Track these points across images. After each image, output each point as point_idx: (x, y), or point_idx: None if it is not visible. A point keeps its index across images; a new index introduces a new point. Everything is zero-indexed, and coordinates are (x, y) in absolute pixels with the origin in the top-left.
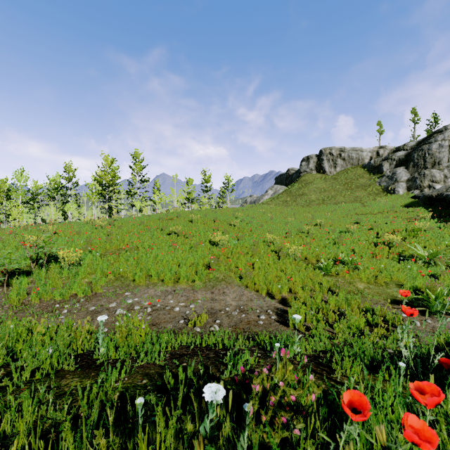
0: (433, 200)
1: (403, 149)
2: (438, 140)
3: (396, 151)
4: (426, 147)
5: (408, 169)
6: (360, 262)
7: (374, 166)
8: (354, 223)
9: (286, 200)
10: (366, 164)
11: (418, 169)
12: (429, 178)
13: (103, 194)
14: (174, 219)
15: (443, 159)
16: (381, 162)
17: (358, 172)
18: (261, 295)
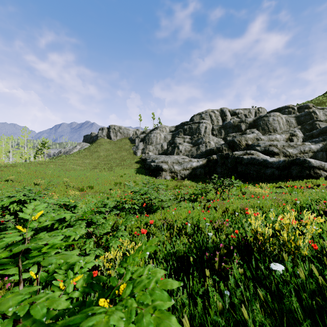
0: (143, 160)
1: (145, 132)
2: (154, 133)
3: (143, 133)
4: (150, 135)
5: (144, 143)
6: (96, 187)
7: (133, 139)
8: (112, 170)
9: (86, 155)
10: (130, 138)
11: (146, 144)
12: (148, 149)
13: None
14: (4, 170)
15: (154, 141)
16: (135, 138)
17: (126, 141)
18: None
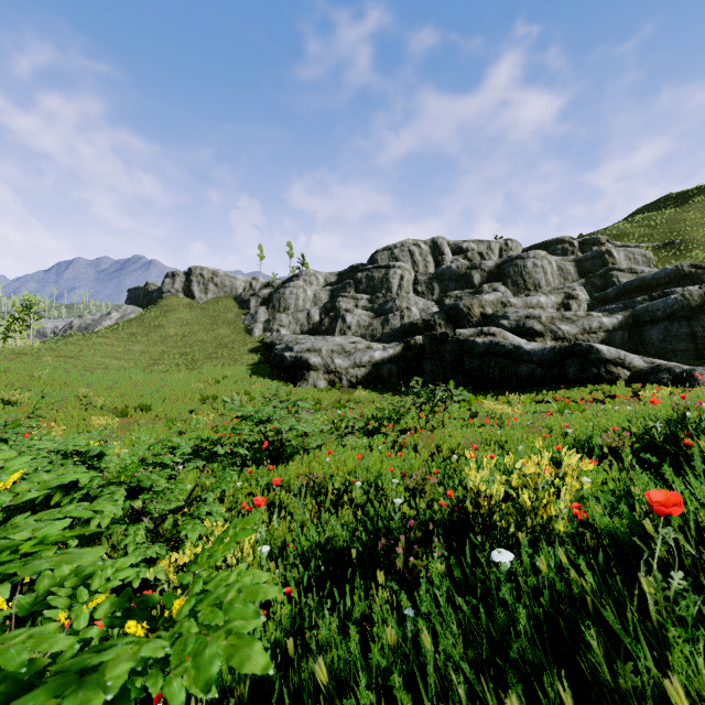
0: (268, 346)
1: (272, 285)
2: (291, 287)
3: (267, 286)
4: (282, 291)
5: (269, 309)
6: (157, 407)
7: (244, 300)
8: (195, 369)
9: (135, 333)
10: (238, 296)
11: (274, 312)
12: (279, 323)
13: None
14: None
15: (292, 305)
16: (250, 297)
17: (228, 304)
18: None
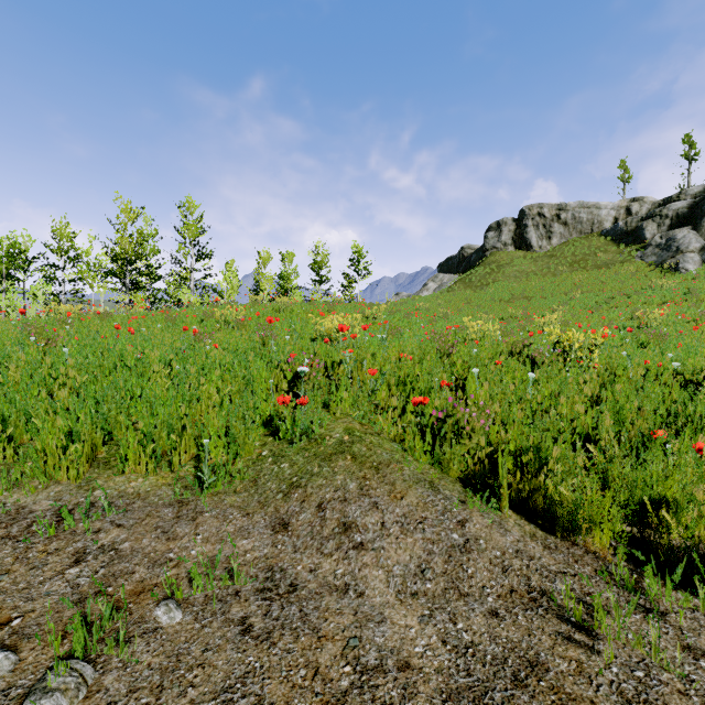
0: None
1: (678, 200)
2: None
3: (664, 205)
4: None
5: (699, 229)
6: None
7: (625, 231)
8: (629, 320)
9: (464, 294)
10: (609, 230)
11: None
12: None
13: (120, 276)
14: None
15: None
16: (640, 223)
17: (594, 243)
18: (574, 545)
